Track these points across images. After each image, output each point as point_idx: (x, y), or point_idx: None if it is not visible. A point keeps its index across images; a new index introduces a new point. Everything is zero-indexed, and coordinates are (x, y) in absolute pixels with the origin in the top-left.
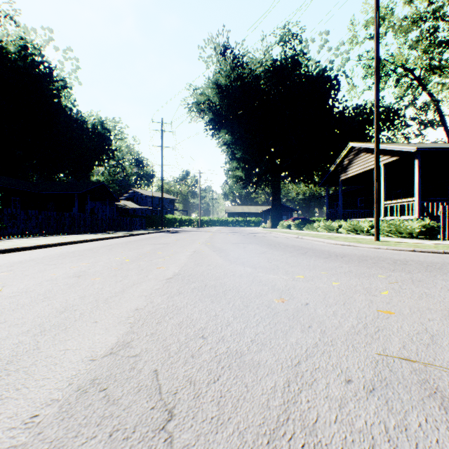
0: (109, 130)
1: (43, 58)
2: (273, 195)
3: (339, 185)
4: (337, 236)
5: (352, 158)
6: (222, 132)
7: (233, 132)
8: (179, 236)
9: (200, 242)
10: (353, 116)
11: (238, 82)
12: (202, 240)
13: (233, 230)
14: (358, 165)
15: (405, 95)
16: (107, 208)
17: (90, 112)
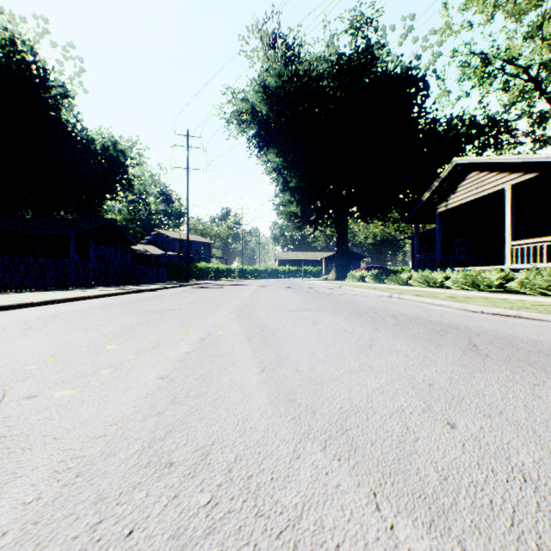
0: (124, 153)
1: (35, 57)
2: (339, 237)
3: (436, 220)
4: (455, 293)
5: (457, 180)
6: (270, 152)
7: (285, 153)
8: (205, 293)
9: (230, 307)
10: (445, 131)
11: (292, 82)
12: (236, 302)
13: (285, 283)
14: (467, 189)
15: (519, 101)
16: (118, 253)
17: (99, 129)
